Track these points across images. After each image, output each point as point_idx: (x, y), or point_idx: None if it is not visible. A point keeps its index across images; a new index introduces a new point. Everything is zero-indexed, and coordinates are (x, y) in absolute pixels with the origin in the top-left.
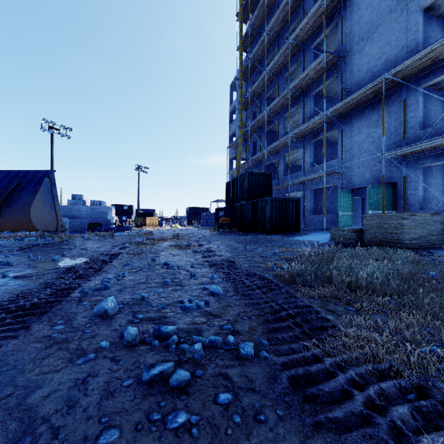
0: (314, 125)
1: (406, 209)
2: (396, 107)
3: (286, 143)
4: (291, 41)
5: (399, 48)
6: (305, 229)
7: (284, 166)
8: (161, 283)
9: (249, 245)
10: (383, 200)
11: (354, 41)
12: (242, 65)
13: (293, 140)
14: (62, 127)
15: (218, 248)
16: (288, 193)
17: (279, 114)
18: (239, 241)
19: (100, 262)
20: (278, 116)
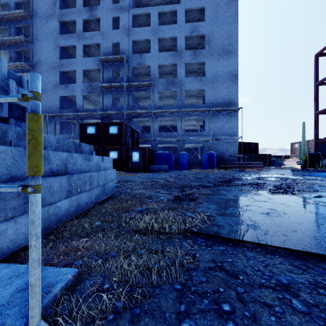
0: None
1: None
2: (53, 123)
3: None
4: None
5: (54, 104)
6: None
7: None
8: None
9: None
10: None
11: None
12: None
13: None
14: None
15: None
16: None
17: None
18: None
19: None
20: None
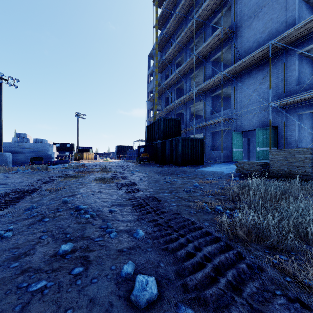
0: (213, 82)
1: (285, 146)
2: (277, 68)
3: (191, 97)
4: (195, 19)
5: (279, 23)
6: (206, 162)
7: (189, 114)
8: (55, 254)
9: (167, 176)
10: (270, 139)
11: (244, 19)
12: (157, 38)
13: (196, 95)
14: (10, 78)
15: (141, 181)
16: (193, 135)
17: (186, 76)
18: (158, 172)
19: (0, 204)
20: (185, 77)
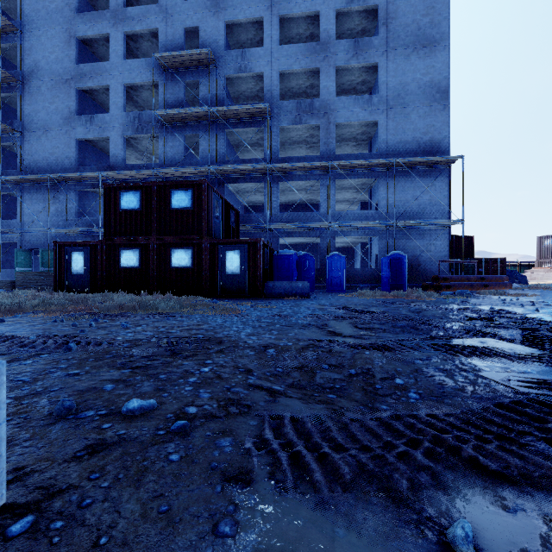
0: None
1: None
2: (63, 196)
3: None
4: None
5: (65, 156)
6: None
7: None
8: None
9: None
10: (49, 261)
11: (33, 126)
12: None
13: None
14: None
15: None
16: None
17: None
18: None
19: None
20: None
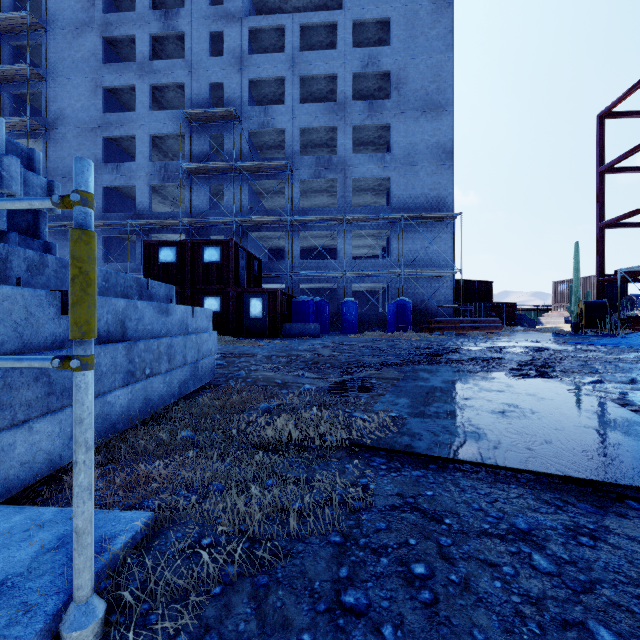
0: None
1: None
2: None
3: None
4: None
5: None
6: None
7: None
8: None
9: None
10: None
11: (59, 172)
12: None
13: None
14: None
15: None
16: None
17: None
18: None
19: None
20: None
